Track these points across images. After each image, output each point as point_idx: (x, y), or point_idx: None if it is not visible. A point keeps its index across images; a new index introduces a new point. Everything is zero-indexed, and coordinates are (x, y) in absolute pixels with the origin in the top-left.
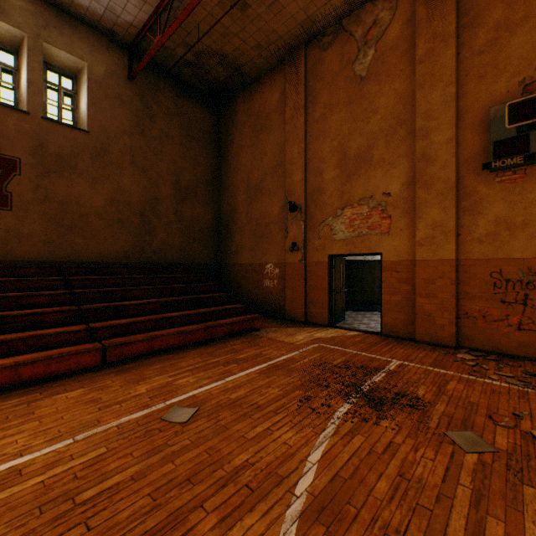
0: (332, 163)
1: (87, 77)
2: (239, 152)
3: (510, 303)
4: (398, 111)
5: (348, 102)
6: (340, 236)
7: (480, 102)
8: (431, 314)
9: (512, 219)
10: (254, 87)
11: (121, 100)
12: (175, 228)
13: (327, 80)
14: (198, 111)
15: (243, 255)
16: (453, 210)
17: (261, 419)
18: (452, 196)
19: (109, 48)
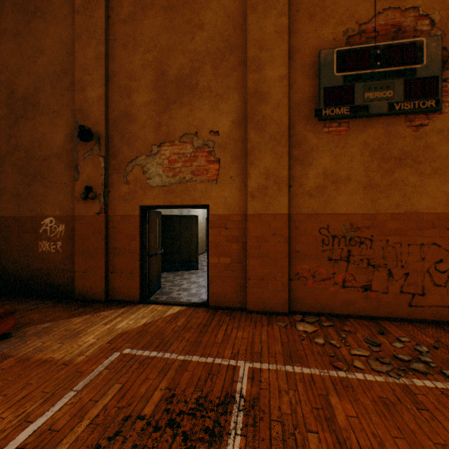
0: (145, 83)
1: None
2: None
3: (336, 260)
4: (228, 33)
5: (168, 6)
6: (156, 181)
7: (310, 44)
8: (265, 278)
9: (338, 173)
10: None
11: None
12: None
13: None
14: None
15: (1, 204)
16: (286, 158)
17: None
18: (286, 142)
19: None
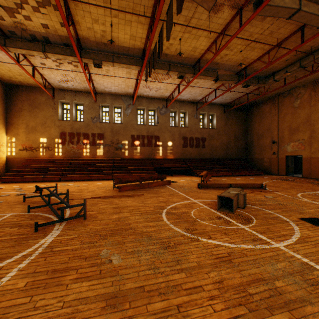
0: (286, 130)
1: (216, 116)
2: (254, 124)
3: None
4: (306, 118)
5: (291, 113)
6: (289, 150)
7: None
8: (315, 171)
9: None
10: (259, 105)
11: (222, 118)
12: (234, 148)
13: (284, 106)
14: (240, 113)
15: (255, 155)
16: None
17: (264, 179)
18: None
19: (219, 107)
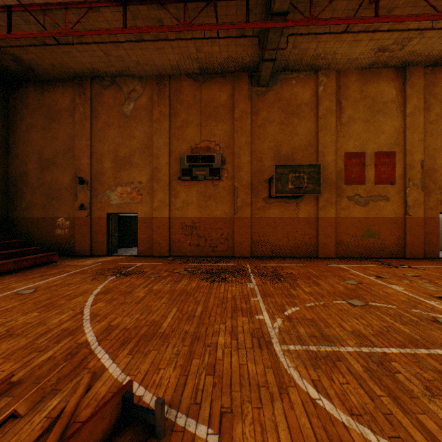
0: (109, 158)
1: None
2: (31, 130)
3: (188, 235)
4: (146, 141)
5: (120, 126)
6: (115, 202)
7: (178, 150)
8: (160, 242)
9: (188, 201)
10: (46, 85)
11: None
12: None
13: (106, 108)
14: None
15: (35, 211)
16: (168, 195)
17: (74, 285)
18: (168, 188)
19: None
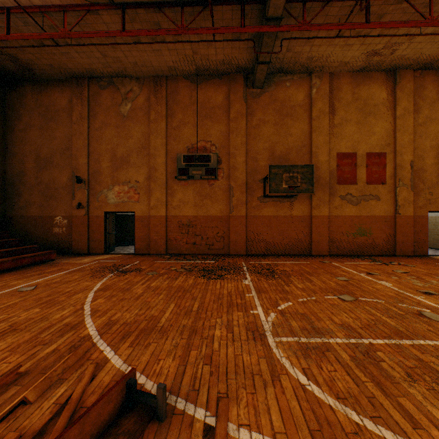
0: (107, 158)
1: None
2: (29, 129)
3: (184, 233)
4: (143, 141)
5: (117, 126)
6: (112, 201)
7: (175, 150)
8: (157, 241)
9: (185, 200)
10: (44, 85)
11: None
12: None
13: (104, 108)
14: None
15: (32, 210)
16: (165, 194)
17: (73, 283)
18: (165, 188)
19: None
